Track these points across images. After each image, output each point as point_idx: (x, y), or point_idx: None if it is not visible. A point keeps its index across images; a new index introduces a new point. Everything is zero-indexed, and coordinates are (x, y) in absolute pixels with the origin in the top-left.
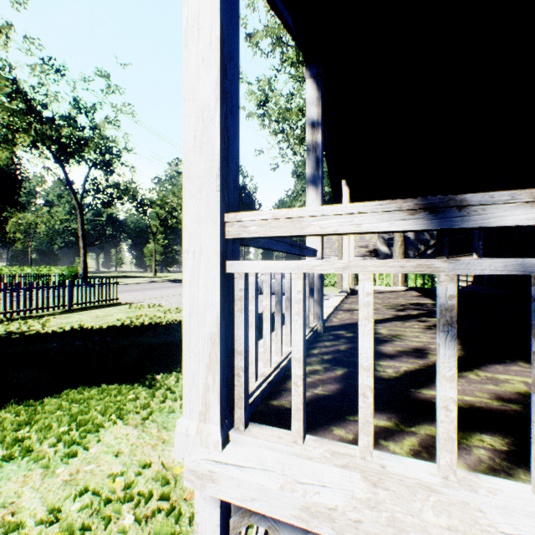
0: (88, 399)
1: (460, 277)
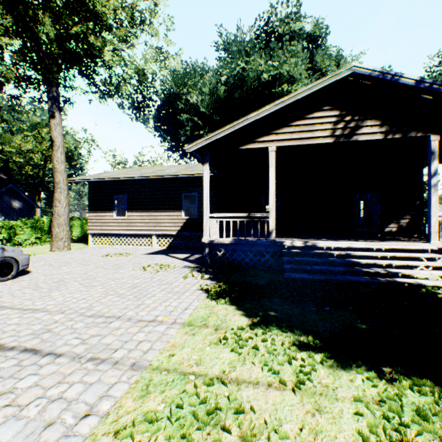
0: None
1: (156, 228)
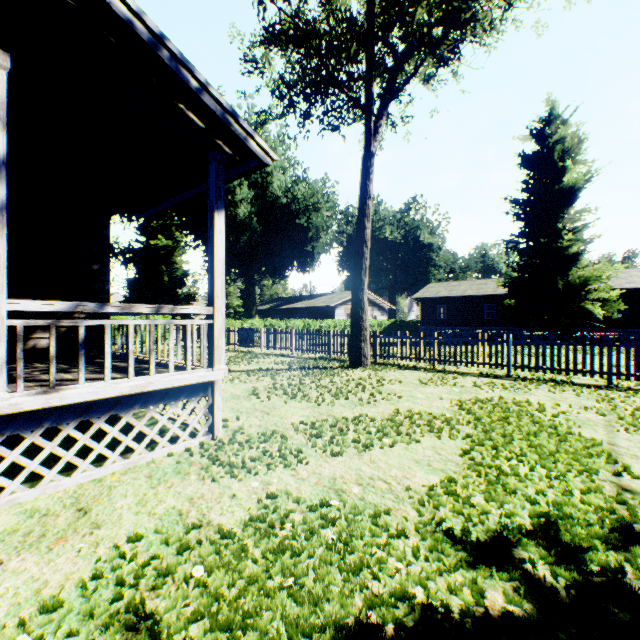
0: (274, 592)
1: None
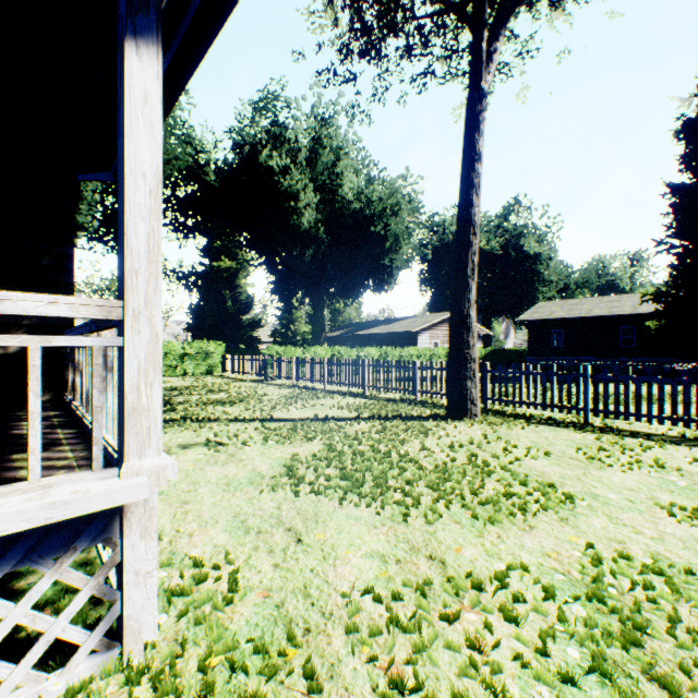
0: None
1: None
